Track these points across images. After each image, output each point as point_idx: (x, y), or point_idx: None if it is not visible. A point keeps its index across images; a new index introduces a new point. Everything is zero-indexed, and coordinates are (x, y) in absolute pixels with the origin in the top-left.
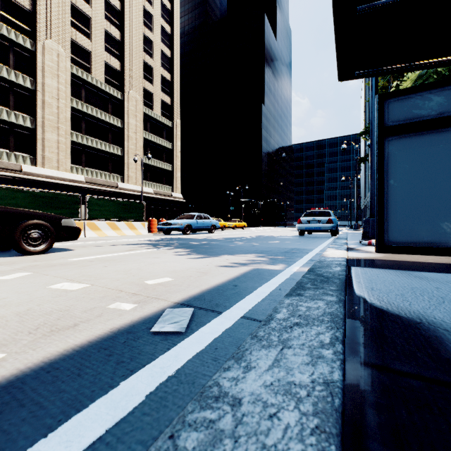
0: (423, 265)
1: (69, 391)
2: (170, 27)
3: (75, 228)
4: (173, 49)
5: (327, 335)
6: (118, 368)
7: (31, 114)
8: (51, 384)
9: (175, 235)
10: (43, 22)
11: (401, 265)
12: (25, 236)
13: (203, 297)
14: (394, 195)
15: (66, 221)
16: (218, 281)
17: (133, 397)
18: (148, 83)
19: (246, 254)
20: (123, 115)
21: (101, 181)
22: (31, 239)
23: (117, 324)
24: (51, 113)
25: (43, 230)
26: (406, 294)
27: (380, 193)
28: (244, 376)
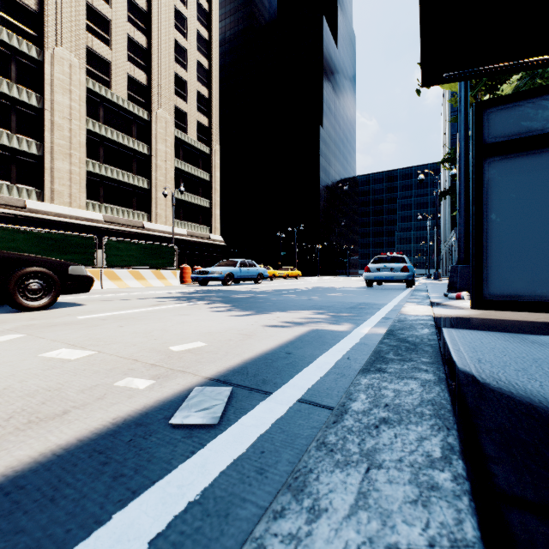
0: (537, 325)
1: (31, 531)
2: (207, 32)
3: (85, 277)
4: (211, 59)
5: (434, 441)
6: (113, 486)
7: (37, 138)
8: (5, 517)
9: (213, 286)
10: (52, 25)
11: (507, 325)
12: (22, 287)
13: (245, 369)
14: (497, 234)
15: (75, 269)
16: (265, 347)
17: (129, 544)
18: (180, 100)
19: (302, 310)
20: (150, 139)
21: (123, 220)
22: (29, 292)
23: (123, 411)
24: (61, 136)
25: (45, 279)
26: (530, 368)
27: (477, 231)
28: (310, 531)
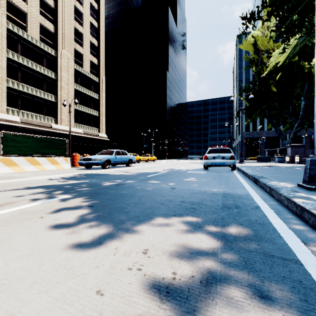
0: None
1: None
2: (97, 5)
3: None
4: (99, 22)
5: None
6: None
7: None
8: None
9: (95, 169)
10: None
11: None
12: None
13: None
14: None
15: None
16: None
17: None
18: (78, 46)
19: (174, 216)
20: (57, 69)
21: (36, 122)
22: None
23: None
24: None
25: None
26: None
27: None
28: None
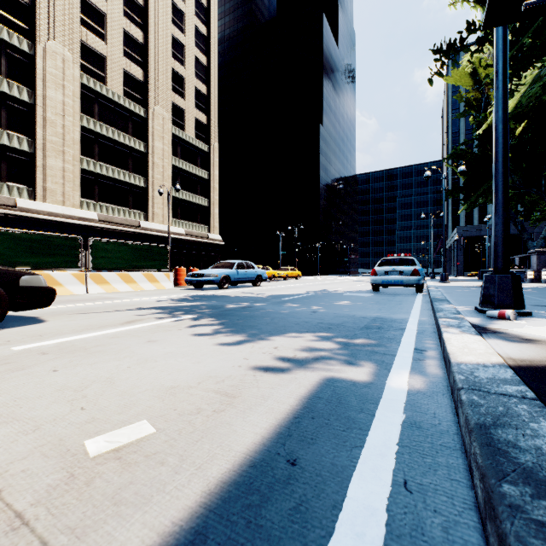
0: None
1: None
2: (206, 28)
3: (43, 290)
4: (209, 55)
5: None
6: None
7: (29, 135)
8: None
9: (208, 289)
10: (44, 18)
11: None
12: None
13: (201, 545)
14: None
15: (28, 279)
16: (252, 436)
17: None
18: (178, 97)
19: (306, 332)
20: (147, 136)
21: (118, 219)
22: None
23: None
24: (54, 133)
25: None
26: None
27: None
28: None
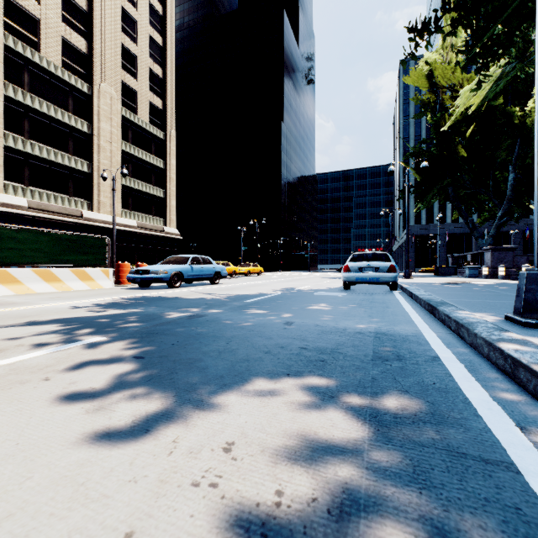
0: None
1: None
2: (161, 6)
3: None
4: (165, 36)
5: None
6: None
7: None
8: None
9: (156, 288)
10: None
11: None
12: None
13: None
14: None
15: None
16: None
17: None
18: (129, 76)
19: (288, 375)
20: (91, 116)
21: (55, 207)
22: None
23: None
24: None
25: None
26: None
27: None
28: None
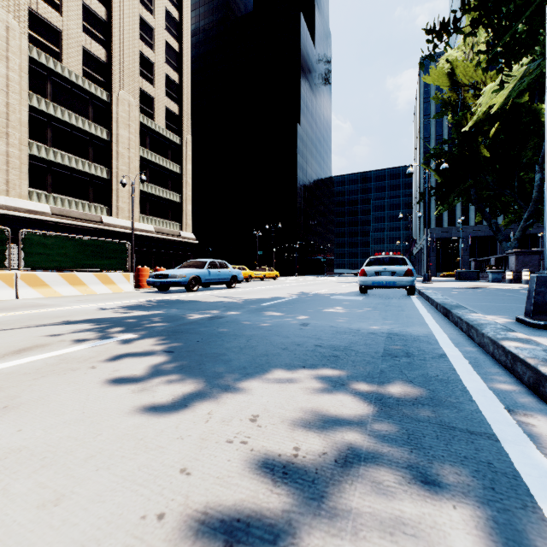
0: None
1: None
2: (177, 12)
3: None
4: (181, 42)
5: None
6: None
7: None
8: None
9: (174, 292)
10: None
11: None
12: None
13: None
14: None
15: None
16: None
17: None
18: (147, 83)
19: (303, 367)
20: (110, 123)
21: (76, 213)
22: None
23: None
24: None
25: None
26: None
27: None
28: None
